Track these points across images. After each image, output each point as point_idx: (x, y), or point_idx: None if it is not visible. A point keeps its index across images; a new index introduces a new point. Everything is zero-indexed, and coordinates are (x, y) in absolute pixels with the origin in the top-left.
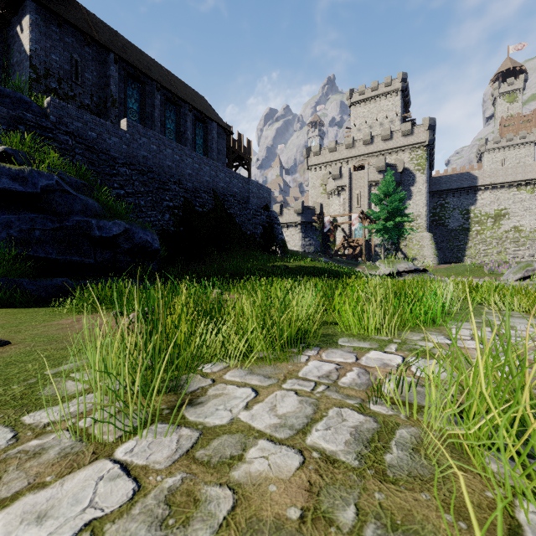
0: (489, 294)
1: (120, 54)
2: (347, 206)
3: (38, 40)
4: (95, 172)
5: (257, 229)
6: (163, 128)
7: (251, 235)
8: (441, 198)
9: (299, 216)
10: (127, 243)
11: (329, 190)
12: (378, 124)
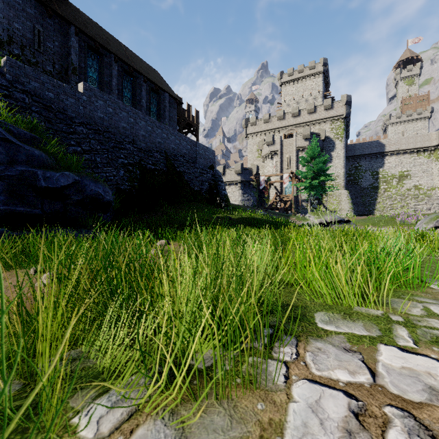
0: (438, 244)
1: (80, 27)
2: (278, 168)
3: (1, 9)
4: (52, 130)
5: (203, 186)
6: (121, 96)
7: (198, 191)
8: (356, 162)
9: (239, 176)
10: (78, 194)
11: (264, 154)
12: (303, 100)
